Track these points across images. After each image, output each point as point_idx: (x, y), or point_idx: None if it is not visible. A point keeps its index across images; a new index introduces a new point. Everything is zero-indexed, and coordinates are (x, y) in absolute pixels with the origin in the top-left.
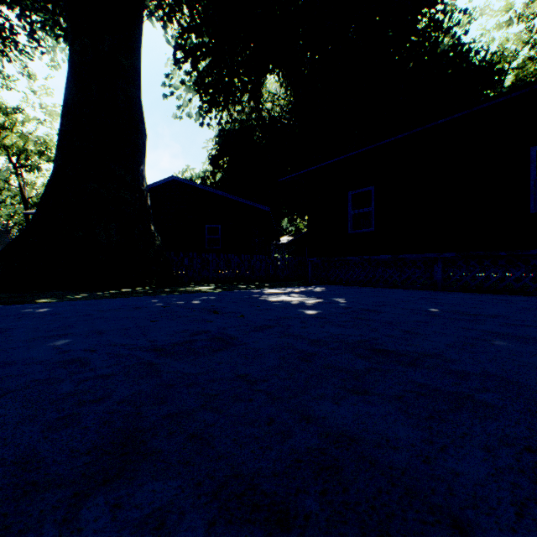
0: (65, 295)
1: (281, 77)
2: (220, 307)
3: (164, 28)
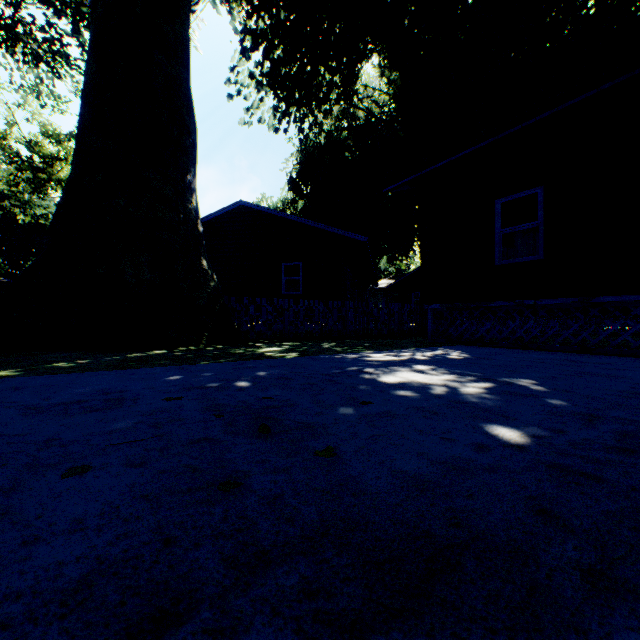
0: (54, 362)
1: (382, 62)
2: (281, 403)
3: (230, 13)
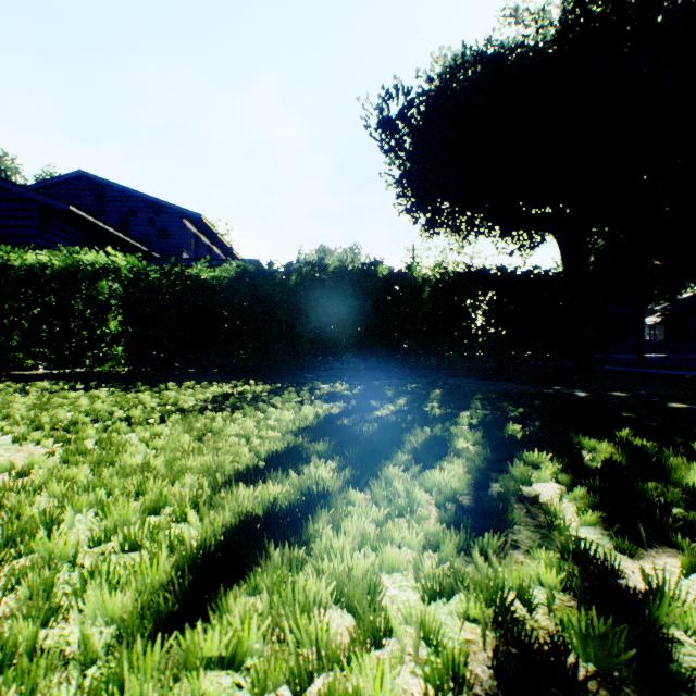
0: None
1: None
2: None
3: None
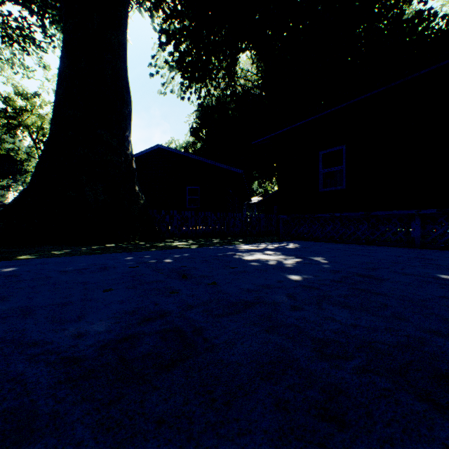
0: (49, 251)
1: (253, 55)
2: (191, 268)
3: (151, 17)
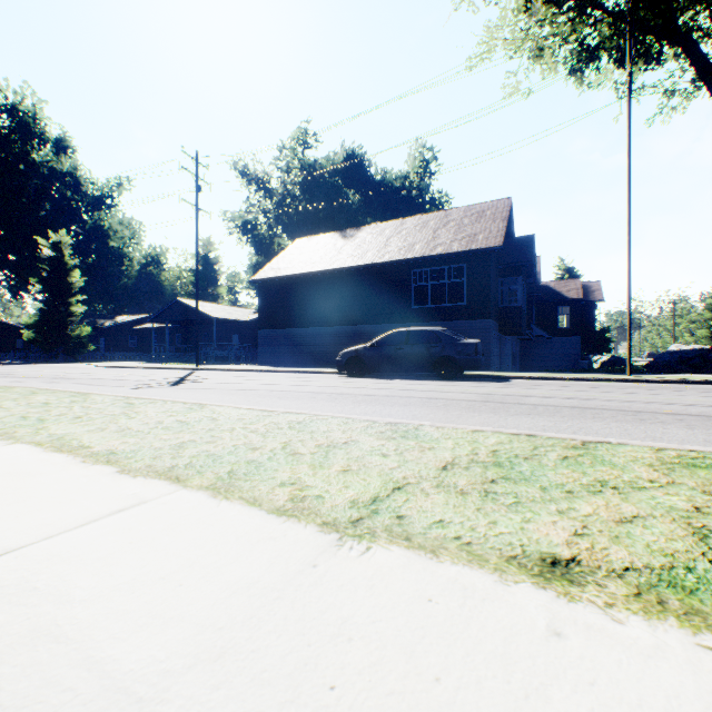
0: None
1: None
2: None
3: None
